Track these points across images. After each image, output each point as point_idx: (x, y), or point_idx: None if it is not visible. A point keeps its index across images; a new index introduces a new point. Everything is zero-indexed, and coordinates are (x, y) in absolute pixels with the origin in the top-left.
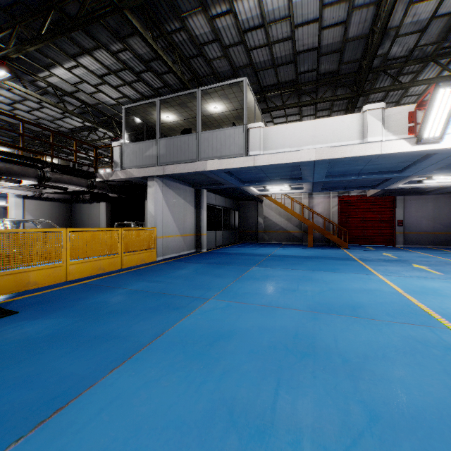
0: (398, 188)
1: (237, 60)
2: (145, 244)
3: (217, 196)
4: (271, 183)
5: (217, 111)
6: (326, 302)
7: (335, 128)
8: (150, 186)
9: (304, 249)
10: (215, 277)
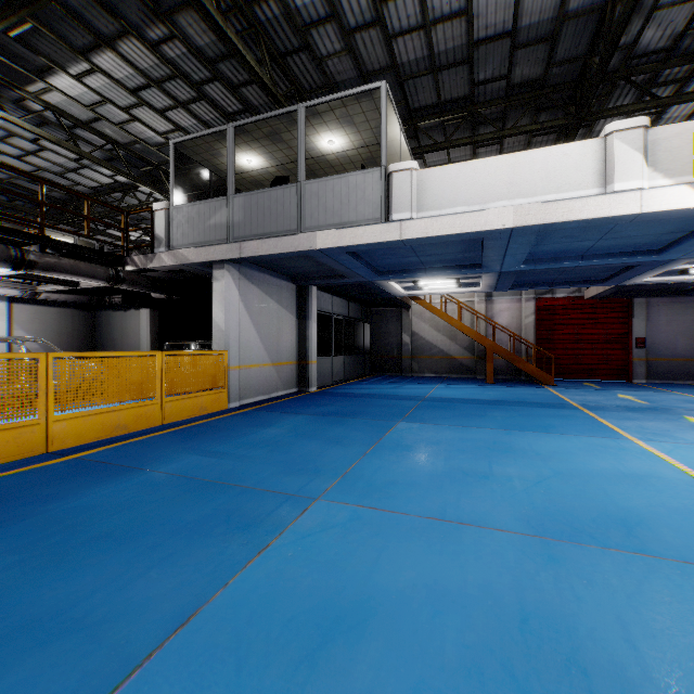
0: (642, 284)
1: (370, 58)
2: (207, 379)
3: (335, 299)
4: (427, 274)
5: (334, 149)
6: (561, 509)
7: (550, 168)
8: (217, 278)
9: (480, 387)
10: (329, 444)
